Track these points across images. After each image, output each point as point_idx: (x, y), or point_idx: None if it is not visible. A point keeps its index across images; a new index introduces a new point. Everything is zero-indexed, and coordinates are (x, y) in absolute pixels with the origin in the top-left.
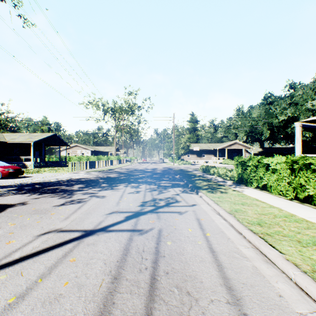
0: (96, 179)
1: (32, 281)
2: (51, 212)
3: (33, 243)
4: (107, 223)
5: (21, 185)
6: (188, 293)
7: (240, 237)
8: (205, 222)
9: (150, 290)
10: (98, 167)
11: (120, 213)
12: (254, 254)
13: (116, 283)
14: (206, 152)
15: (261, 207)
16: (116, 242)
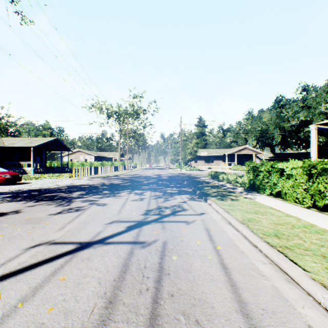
0: (98, 186)
1: (10, 306)
2: (45, 221)
3: (20, 257)
4: (106, 234)
5: (18, 192)
6: (197, 321)
7: (256, 250)
8: (215, 233)
9: (151, 317)
10: (101, 173)
11: (121, 222)
12: (272, 271)
13: (111, 309)
14: (214, 157)
15: (276, 216)
16: (115, 257)
